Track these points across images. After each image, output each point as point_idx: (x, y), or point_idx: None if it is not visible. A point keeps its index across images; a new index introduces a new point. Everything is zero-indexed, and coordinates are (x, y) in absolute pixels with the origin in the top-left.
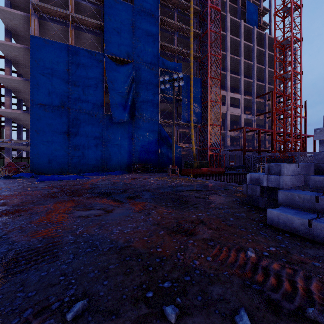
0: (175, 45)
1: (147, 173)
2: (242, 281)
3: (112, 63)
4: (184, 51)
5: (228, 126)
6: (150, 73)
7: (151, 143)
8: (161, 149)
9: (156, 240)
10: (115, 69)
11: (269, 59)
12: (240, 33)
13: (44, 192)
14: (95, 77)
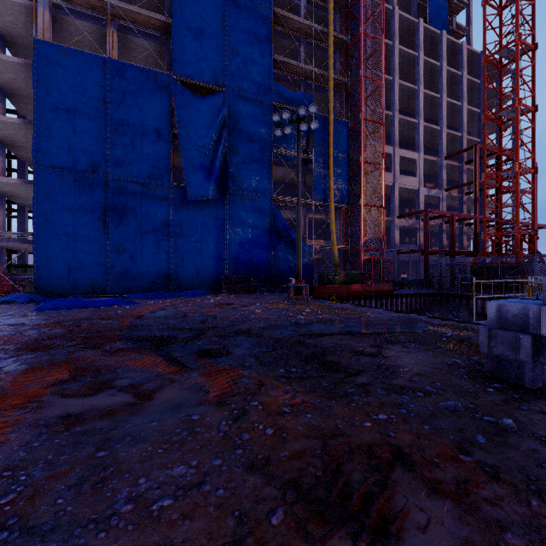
0: (301, 62)
1: (250, 293)
2: None
3: (186, 92)
4: (316, 72)
5: (395, 209)
6: (255, 111)
7: (258, 239)
8: (275, 249)
9: None
10: (192, 102)
11: (467, 91)
12: (418, 42)
13: (30, 335)
14: (155, 117)
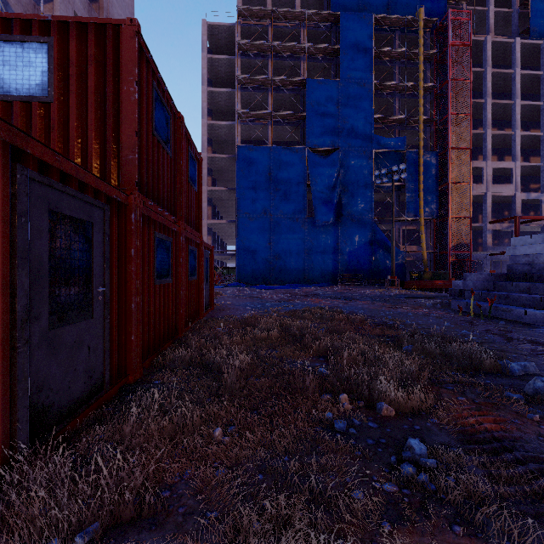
0: (396, 111)
1: (357, 286)
2: (415, 313)
3: (315, 157)
4: (409, 119)
5: (487, 216)
6: (360, 159)
7: (362, 248)
8: (375, 255)
9: (381, 308)
10: (318, 163)
11: None
12: (514, 60)
13: (282, 295)
14: (296, 176)
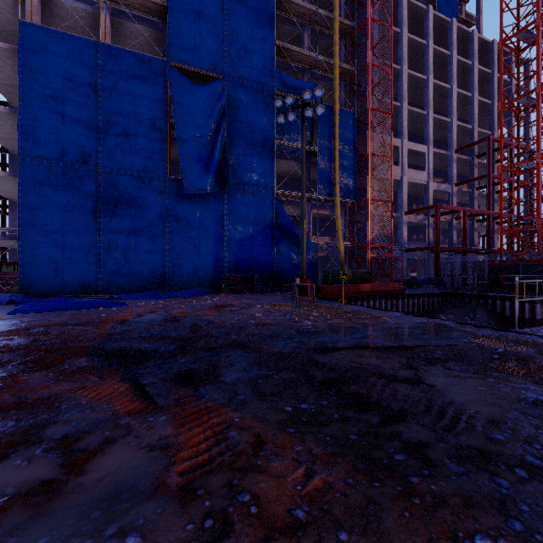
0: (304, 49)
1: (251, 293)
2: None
3: (183, 79)
4: (321, 59)
5: (403, 205)
6: (256, 100)
7: (259, 235)
8: (278, 246)
9: None
10: (189, 90)
11: (478, 82)
12: (427, 30)
13: None
14: (149, 106)
